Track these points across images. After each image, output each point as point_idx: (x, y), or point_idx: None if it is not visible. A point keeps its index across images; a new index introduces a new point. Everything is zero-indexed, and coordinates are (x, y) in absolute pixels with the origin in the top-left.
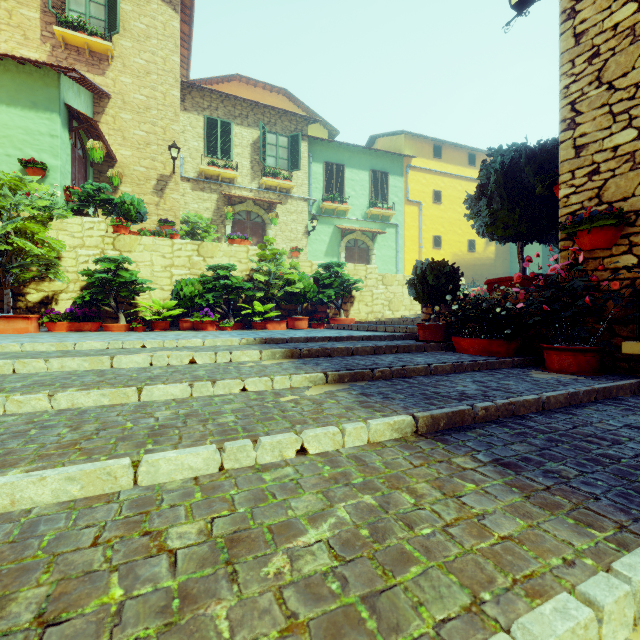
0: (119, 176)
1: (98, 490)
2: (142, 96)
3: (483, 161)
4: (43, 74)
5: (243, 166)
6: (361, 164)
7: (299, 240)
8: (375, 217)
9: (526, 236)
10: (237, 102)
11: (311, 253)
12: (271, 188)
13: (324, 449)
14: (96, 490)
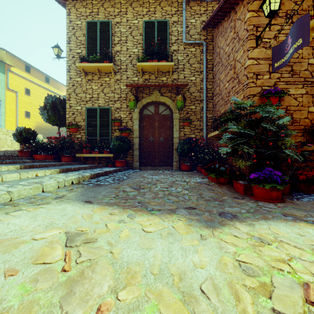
0: None
1: None
2: None
3: (46, 97)
4: None
5: None
6: None
7: None
8: None
9: (60, 125)
10: None
11: None
12: None
13: None
14: None
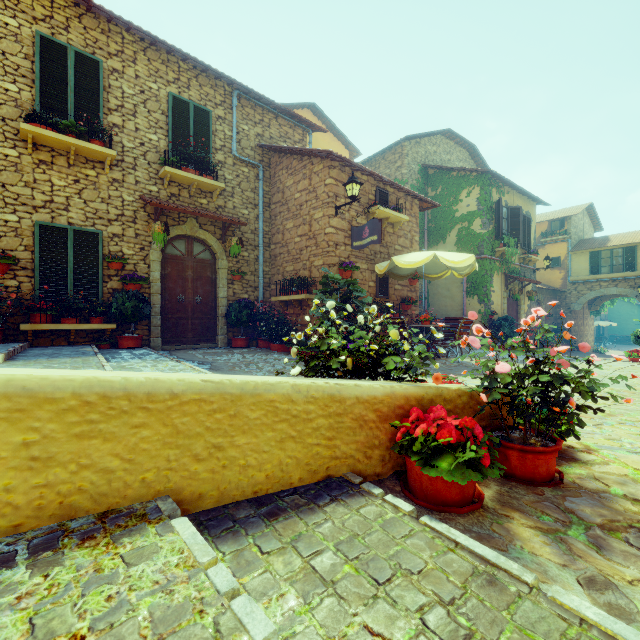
0: None
1: None
2: None
3: None
4: None
5: None
6: None
7: None
8: None
9: None
10: None
11: None
12: None
13: None
14: None
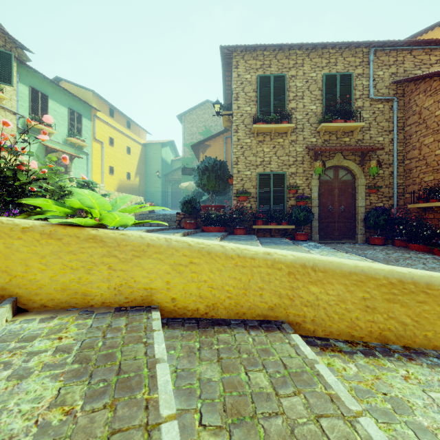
0: None
1: None
2: None
3: (204, 160)
4: None
5: None
6: (62, 101)
7: None
8: (72, 144)
9: (215, 191)
10: None
11: None
12: None
13: None
14: None
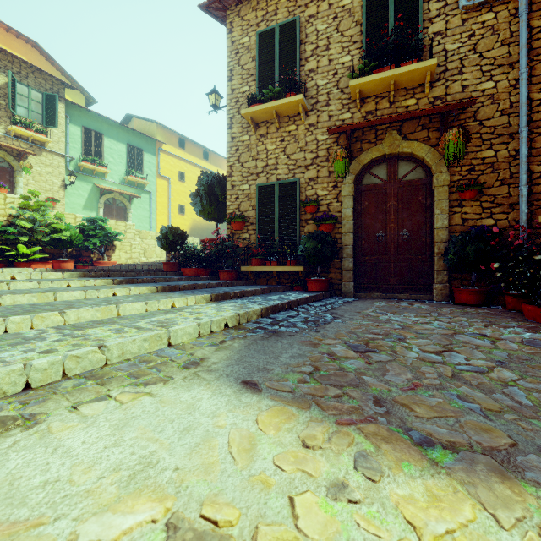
0: None
1: (43, 301)
2: None
3: (199, 177)
4: None
5: None
6: (119, 137)
7: (55, 191)
8: (132, 183)
9: (219, 219)
10: None
11: (69, 205)
12: (22, 137)
13: (123, 294)
14: (42, 301)
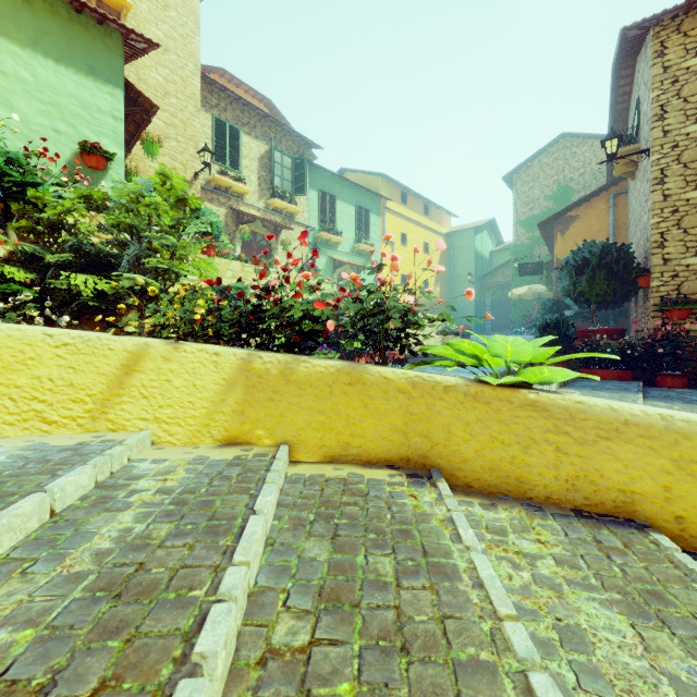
0: (137, 172)
1: None
2: (160, 77)
3: (579, 248)
4: (103, 33)
5: (251, 181)
6: (349, 198)
7: None
8: (360, 252)
9: (603, 302)
10: (245, 108)
11: None
12: (277, 210)
13: None
14: None
